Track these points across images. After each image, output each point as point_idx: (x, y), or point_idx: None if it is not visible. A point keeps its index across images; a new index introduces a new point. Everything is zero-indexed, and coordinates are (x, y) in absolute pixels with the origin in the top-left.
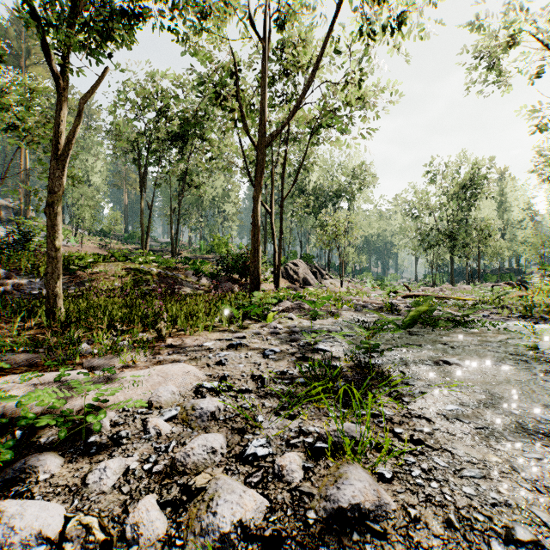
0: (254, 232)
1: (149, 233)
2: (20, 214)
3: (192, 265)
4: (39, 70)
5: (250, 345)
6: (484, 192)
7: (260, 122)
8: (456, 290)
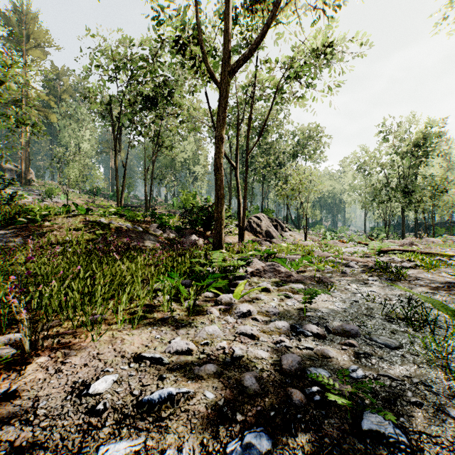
0: (217, 178)
1: (124, 189)
2: (21, 176)
3: (158, 218)
4: (37, 52)
5: (195, 393)
6: (435, 149)
7: (224, 47)
8: (423, 243)
